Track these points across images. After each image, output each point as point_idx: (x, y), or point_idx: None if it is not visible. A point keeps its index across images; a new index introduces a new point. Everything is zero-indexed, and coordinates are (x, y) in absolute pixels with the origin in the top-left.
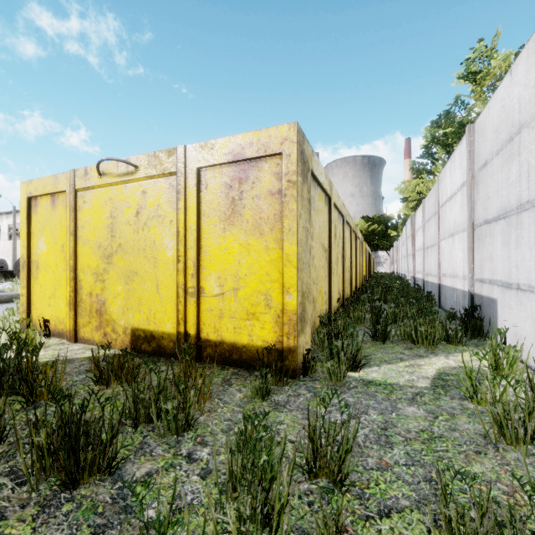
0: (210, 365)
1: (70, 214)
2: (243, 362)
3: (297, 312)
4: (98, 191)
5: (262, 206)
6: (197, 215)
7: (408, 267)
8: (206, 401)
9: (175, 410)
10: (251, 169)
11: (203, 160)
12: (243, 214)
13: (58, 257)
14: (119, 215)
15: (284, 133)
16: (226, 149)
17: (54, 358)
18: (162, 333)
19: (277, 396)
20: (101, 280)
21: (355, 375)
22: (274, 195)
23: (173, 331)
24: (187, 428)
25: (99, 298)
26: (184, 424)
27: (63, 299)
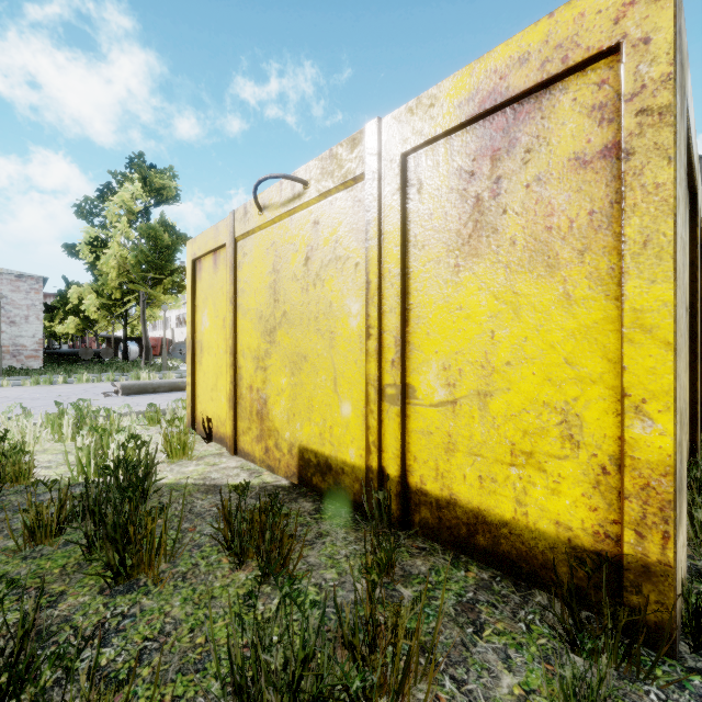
0: (426, 545)
1: (229, 274)
2: (502, 558)
3: (673, 469)
4: (258, 235)
5: (551, 198)
6: (402, 246)
7: None
8: None
9: None
10: (521, 120)
11: (413, 134)
12: (502, 227)
13: (219, 336)
14: (284, 266)
15: None
16: (462, 94)
17: (200, 479)
18: (342, 464)
19: None
20: (262, 368)
21: None
22: (589, 163)
23: (359, 463)
24: None
25: (259, 394)
26: None
27: (224, 392)
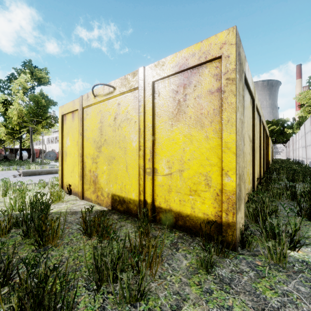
0: (161, 227)
1: (80, 122)
2: (187, 228)
3: (235, 192)
4: (93, 106)
5: (202, 103)
6: (152, 116)
7: (306, 154)
8: (156, 270)
9: (129, 280)
10: (193, 75)
11: (156, 75)
12: (187, 112)
13: (75, 149)
14: (105, 120)
15: (223, 38)
16: (174, 63)
17: (68, 209)
18: (129, 199)
19: (220, 270)
20: (95, 162)
21: (295, 255)
22: (213, 93)
23: (136, 198)
24: (140, 298)
25: (94, 173)
26: (137, 294)
27: (77, 173)
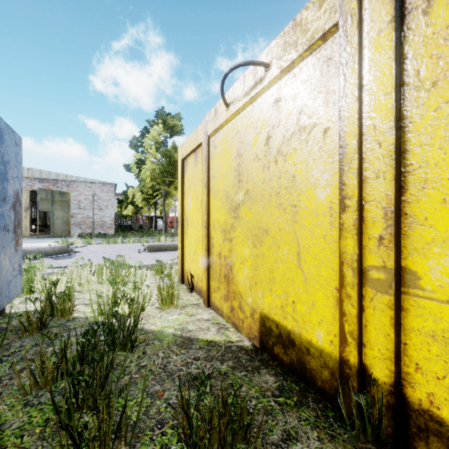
0: None
1: (204, 165)
2: None
3: None
4: (225, 128)
5: None
6: (395, 91)
7: None
8: None
9: None
10: None
11: None
12: None
13: (198, 213)
14: (246, 150)
15: None
16: None
17: (179, 330)
18: (307, 343)
19: None
20: (228, 239)
21: None
22: None
23: (329, 349)
24: None
25: (226, 260)
26: None
27: (201, 256)
